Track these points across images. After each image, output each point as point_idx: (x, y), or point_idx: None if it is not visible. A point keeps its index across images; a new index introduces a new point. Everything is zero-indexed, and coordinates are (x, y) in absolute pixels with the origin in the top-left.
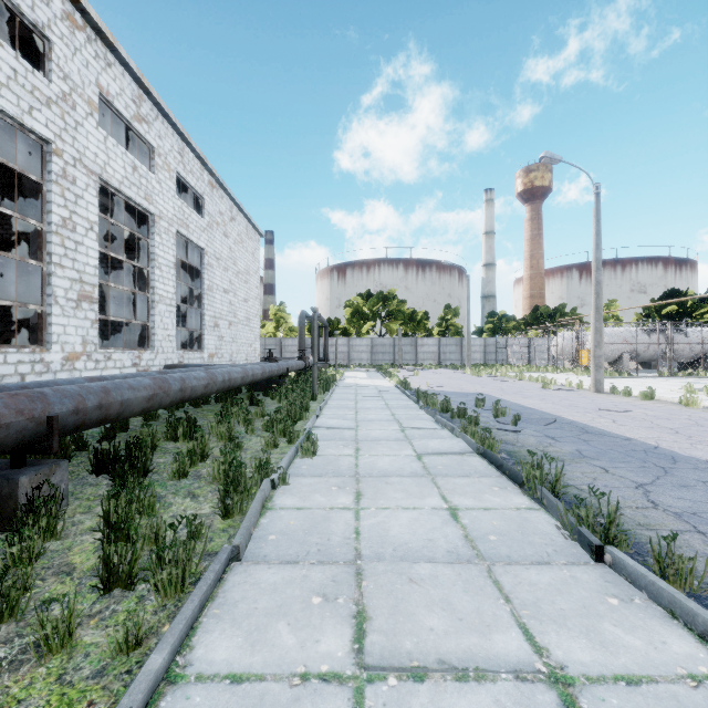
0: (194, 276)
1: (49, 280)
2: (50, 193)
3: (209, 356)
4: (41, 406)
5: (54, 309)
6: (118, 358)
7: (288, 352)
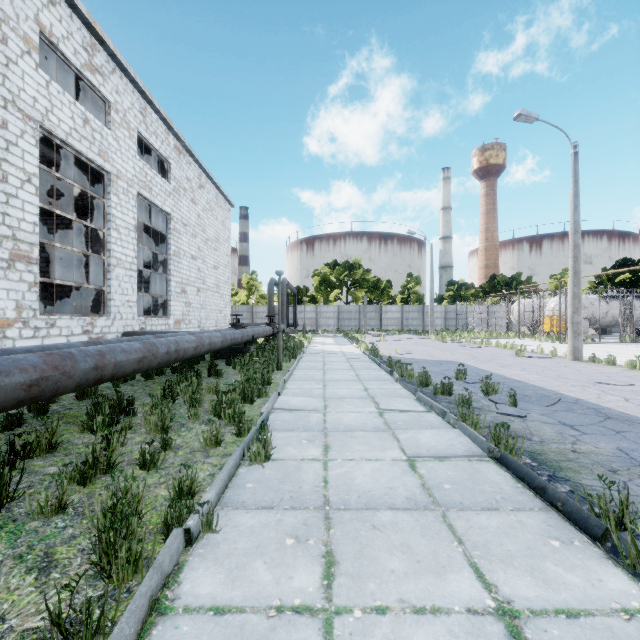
0: (160, 241)
1: None
2: None
3: (175, 323)
4: None
5: None
6: (65, 325)
7: (259, 318)
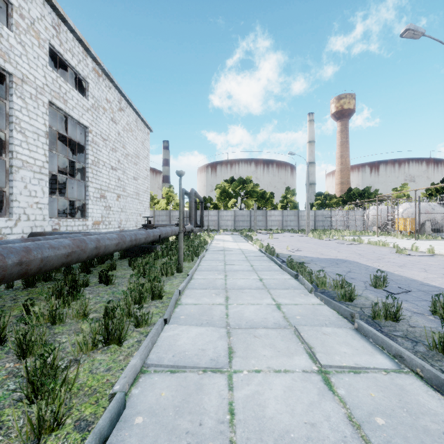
0: (80, 152)
1: None
2: None
3: (94, 224)
4: None
5: None
6: None
7: (175, 220)
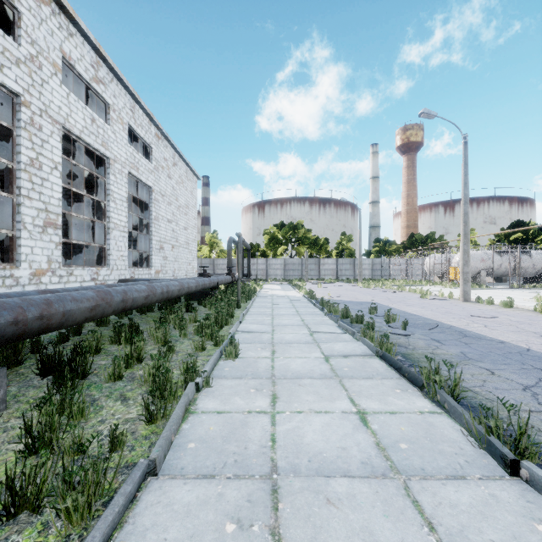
0: (143, 208)
1: (18, 209)
2: (19, 137)
3: (156, 272)
4: None
5: (23, 233)
6: (79, 274)
7: (219, 269)
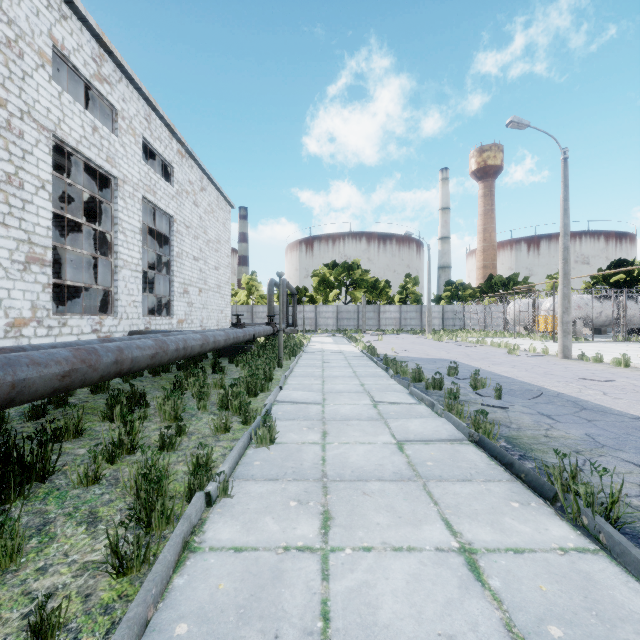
0: (163, 243)
1: None
2: None
3: (178, 322)
4: None
5: None
6: (76, 325)
7: (259, 318)
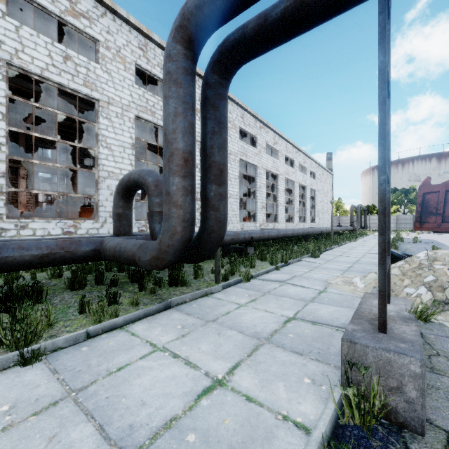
0: (311, 198)
1: (293, 209)
2: (294, 191)
3: (316, 225)
4: (320, 230)
5: (294, 215)
6: (301, 225)
7: (343, 223)
